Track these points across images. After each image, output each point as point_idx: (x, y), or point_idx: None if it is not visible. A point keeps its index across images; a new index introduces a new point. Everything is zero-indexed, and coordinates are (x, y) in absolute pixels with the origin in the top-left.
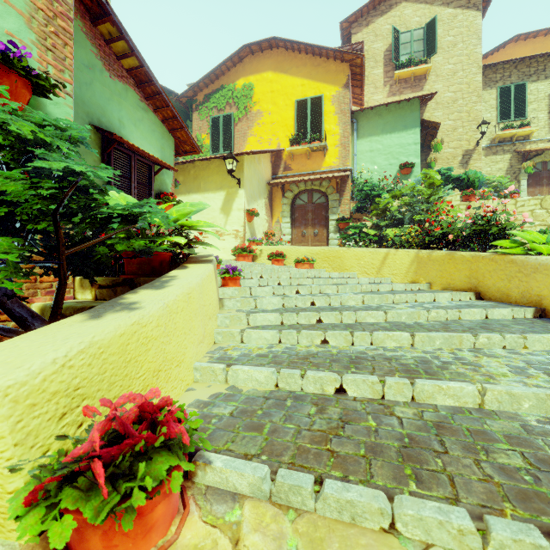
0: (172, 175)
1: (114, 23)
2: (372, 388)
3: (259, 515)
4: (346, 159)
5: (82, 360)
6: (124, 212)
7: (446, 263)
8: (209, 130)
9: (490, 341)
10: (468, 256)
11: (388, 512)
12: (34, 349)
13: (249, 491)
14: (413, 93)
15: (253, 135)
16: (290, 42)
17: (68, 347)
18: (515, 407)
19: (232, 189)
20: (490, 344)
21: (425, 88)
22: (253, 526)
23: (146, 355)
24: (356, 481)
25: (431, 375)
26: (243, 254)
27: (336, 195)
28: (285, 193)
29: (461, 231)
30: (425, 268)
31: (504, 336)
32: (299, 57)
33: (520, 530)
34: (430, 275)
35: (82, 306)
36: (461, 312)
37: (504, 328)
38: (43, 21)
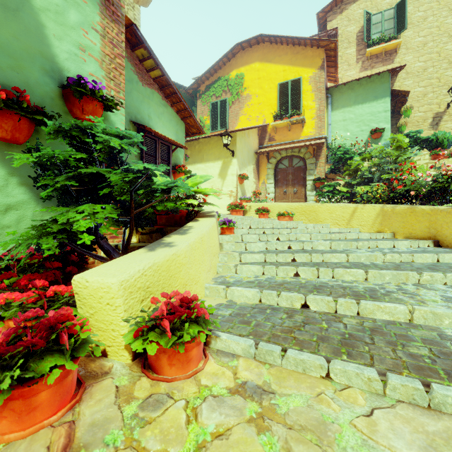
0: (183, 152)
1: (146, 48)
2: (328, 305)
3: (248, 364)
4: (322, 129)
5: (150, 272)
6: (165, 187)
7: (408, 215)
8: (209, 113)
9: (432, 278)
10: (428, 209)
11: (325, 367)
12: (127, 265)
13: (242, 353)
14: (384, 66)
15: (244, 114)
16: (273, 37)
17: (144, 264)
18: (437, 323)
19: (227, 159)
20: (432, 280)
21: (396, 60)
22: (245, 368)
23: (179, 274)
24: (307, 352)
25: (374, 299)
26: (236, 210)
27: (313, 159)
28: (270, 160)
29: (423, 188)
30: (389, 220)
31: (445, 275)
32: (281, 48)
33: (407, 380)
34: (393, 226)
35: (134, 246)
36: (414, 256)
37: (449, 269)
38: (108, 62)
